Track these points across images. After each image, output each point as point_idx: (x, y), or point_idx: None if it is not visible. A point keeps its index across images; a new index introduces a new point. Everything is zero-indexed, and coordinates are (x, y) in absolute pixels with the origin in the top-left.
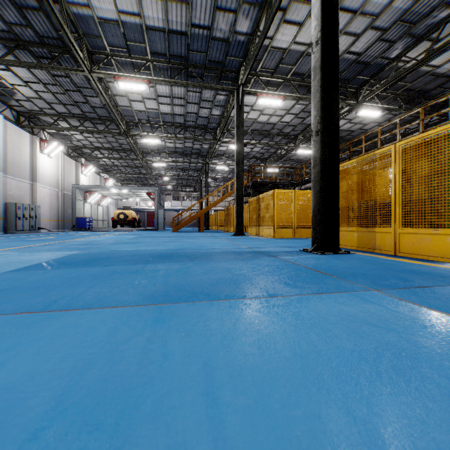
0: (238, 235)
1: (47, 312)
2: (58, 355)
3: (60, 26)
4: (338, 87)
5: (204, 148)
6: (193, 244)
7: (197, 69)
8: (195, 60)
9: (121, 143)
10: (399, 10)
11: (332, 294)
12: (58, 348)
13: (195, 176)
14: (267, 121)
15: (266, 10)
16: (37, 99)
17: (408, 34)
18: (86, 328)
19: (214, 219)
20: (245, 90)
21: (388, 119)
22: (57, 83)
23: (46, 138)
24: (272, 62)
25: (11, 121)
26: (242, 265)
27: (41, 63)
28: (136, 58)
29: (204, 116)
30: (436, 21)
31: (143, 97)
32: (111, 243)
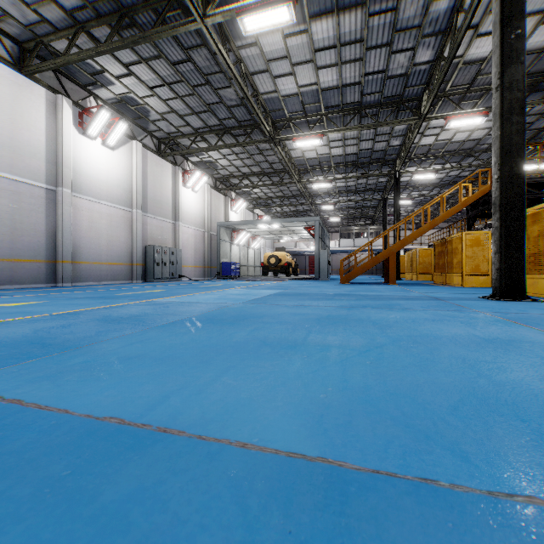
0: (505, 297)
1: None
2: None
3: None
4: None
5: (392, 146)
6: (420, 352)
7: None
8: None
9: (271, 162)
10: None
11: None
12: None
13: (375, 199)
14: None
15: None
16: (170, 114)
17: None
18: None
19: (408, 263)
20: None
21: None
22: (181, 77)
23: (191, 169)
24: None
25: (151, 150)
26: None
27: (144, 32)
28: None
29: (399, 73)
30: None
31: (292, 63)
32: (181, 318)
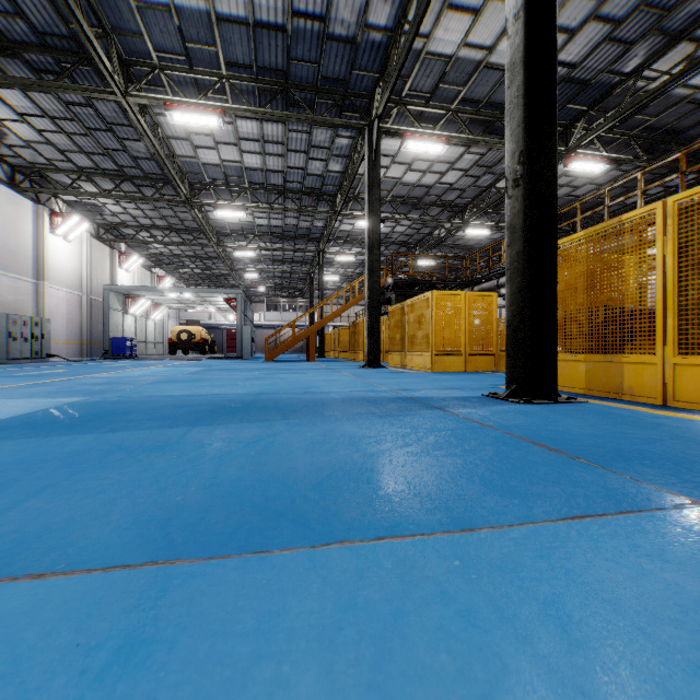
0: (370, 366)
1: None
2: None
3: (68, 11)
4: (556, 98)
5: (316, 226)
6: (293, 383)
7: (304, 93)
8: (299, 77)
9: (183, 219)
10: None
11: (611, 518)
12: None
13: (303, 272)
14: (418, 183)
15: None
16: (43, 144)
17: (656, 30)
18: None
19: (332, 341)
20: (383, 127)
21: (614, 179)
22: (73, 116)
23: (62, 209)
24: (428, 81)
25: (1, 180)
26: (381, 429)
27: (43, 80)
28: (201, 73)
29: (317, 173)
30: None
31: (216, 141)
32: (152, 381)
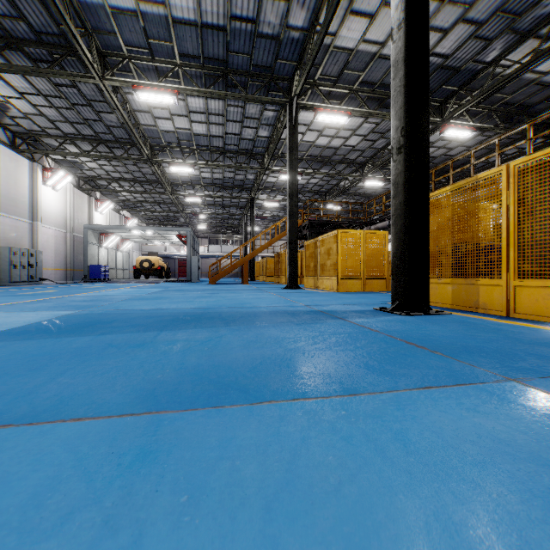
0: (291, 288)
1: None
2: None
3: (59, 16)
4: (428, 87)
5: (248, 178)
6: (232, 300)
7: (240, 77)
8: (236, 65)
9: (145, 173)
10: None
11: (449, 388)
12: None
13: (238, 214)
14: (328, 145)
15: None
16: (37, 116)
17: (509, 30)
18: None
19: (261, 268)
20: (300, 103)
21: (480, 142)
22: (61, 95)
23: (51, 166)
24: (335, 68)
25: (5, 144)
26: (298, 333)
27: (39, 67)
28: (160, 62)
29: (249, 138)
30: (547, 12)
31: (171, 113)
32: (125, 299)
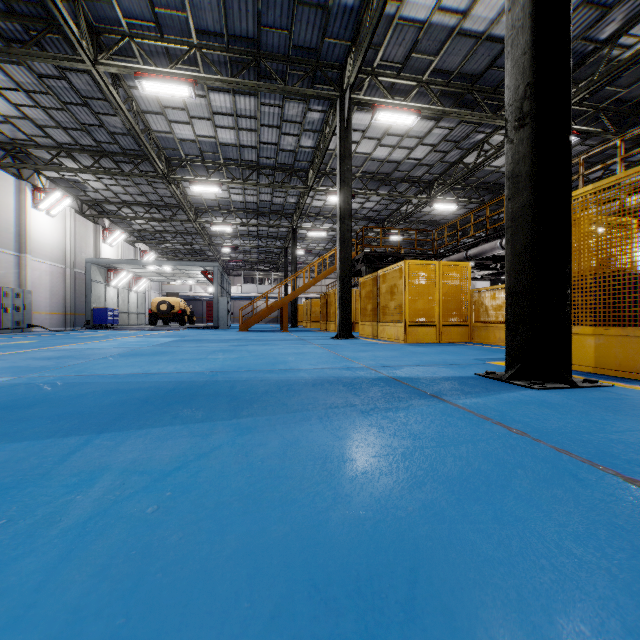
0: (342, 337)
1: None
2: None
3: None
4: (570, 18)
5: (289, 202)
6: (260, 357)
7: (276, 64)
8: (271, 46)
9: (162, 195)
10: None
11: None
12: None
13: (277, 247)
14: (387, 158)
15: None
16: (21, 120)
17: None
18: None
19: (304, 312)
20: (355, 98)
21: (578, 154)
22: (48, 90)
23: (45, 185)
24: (399, 50)
25: None
26: (369, 440)
27: (10, 47)
28: (172, 42)
29: (289, 149)
30: None
31: (190, 115)
32: (110, 355)
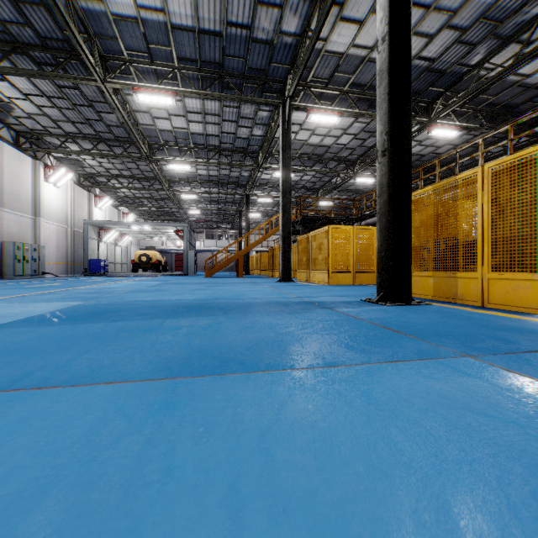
0: (284, 281)
1: (12, 391)
2: (2, 470)
3: (65, 23)
4: (410, 95)
5: (243, 175)
6: (228, 292)
7: (235, 79)
8: (231, 68)
9: (143, 170)
10: (482, 5)
11: (413, 362)
12: (7, 456)
13: (233, 210)
14: (320, 144)
15: (318, 5)
16: (40, 116)
17: (492, 35)
18: (60, 418)
19: (255, 262)
20: (293, 104)
21: (466, 141)
22: (64, 96)
23: (52, 163)
24: (326, 70)
25: (9, 142)
26: (289, 320)
27: (44, 71)
28: (159, 65)
29: (244, 137)
30: (527, 18)
31: (169, 113)
32: (127, 291)
